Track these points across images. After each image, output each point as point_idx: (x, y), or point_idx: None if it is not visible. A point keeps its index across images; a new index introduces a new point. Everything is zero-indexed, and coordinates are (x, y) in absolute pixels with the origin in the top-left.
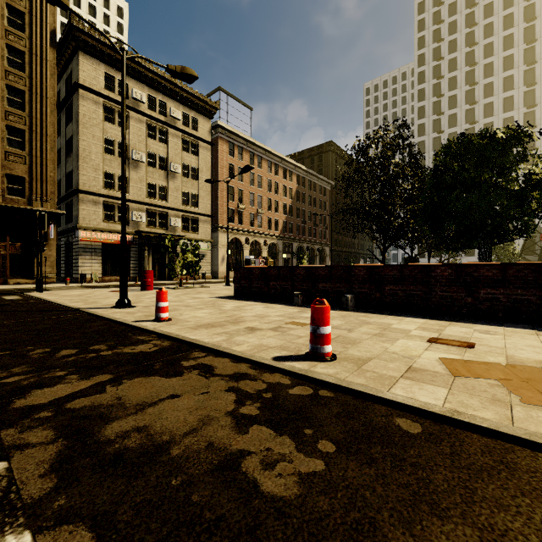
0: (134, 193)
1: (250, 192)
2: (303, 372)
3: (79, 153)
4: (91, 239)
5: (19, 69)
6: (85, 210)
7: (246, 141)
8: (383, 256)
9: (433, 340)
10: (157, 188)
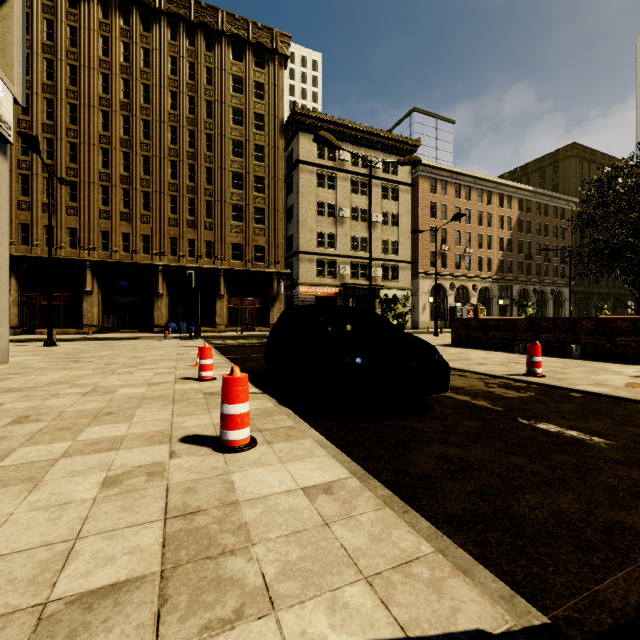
0: (340, 248)
1: (455, 230)
2: (521, 379)
3: (299, 220)
4: (308, 293)
5: (261, 162)
6: (303, 268)
7: (451, 173)
8: (638, 304)
9: (637, 376)
10: (359, 240)
